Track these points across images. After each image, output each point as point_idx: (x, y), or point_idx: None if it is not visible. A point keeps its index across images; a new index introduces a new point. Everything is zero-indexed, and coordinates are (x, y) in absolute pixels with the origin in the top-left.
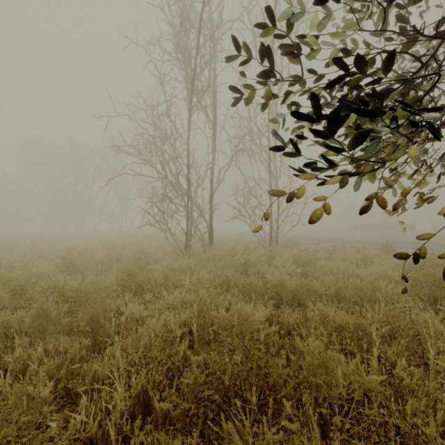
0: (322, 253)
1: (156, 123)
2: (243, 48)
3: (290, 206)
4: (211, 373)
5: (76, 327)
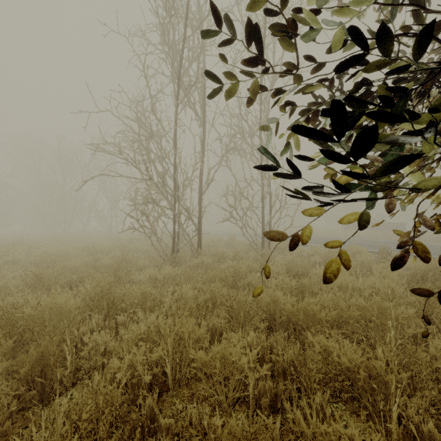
0: (317, 258)
1: (140, 120)
2: (225, 18)
3: (283, 207)
4: (186, 437)
5: (17, 373)
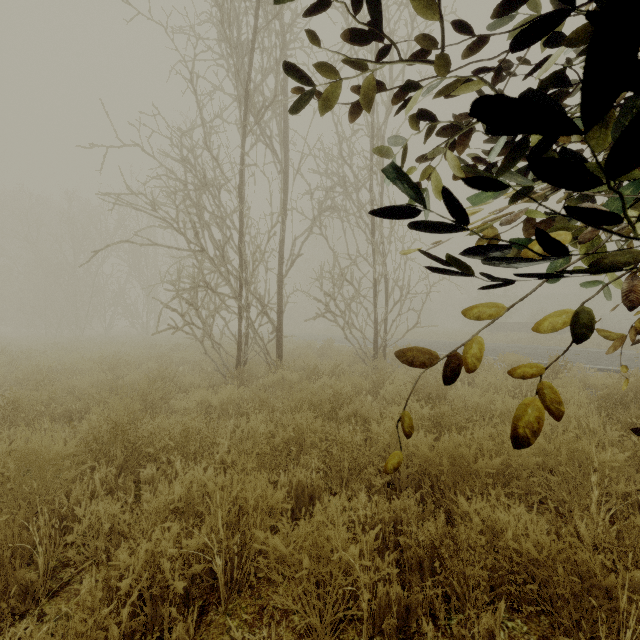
0: None
1: (186, 159)
2: None
3: (405, 297)
4: None
5: None
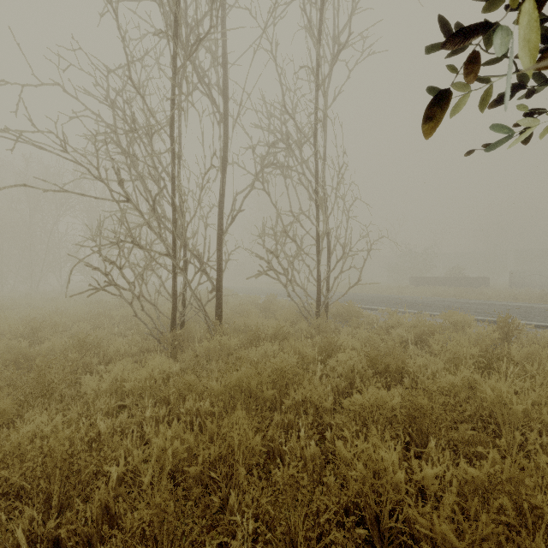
0: (402, 332)
1: (113, 101)
2: None
3: (347, 255)
4: None
5: None
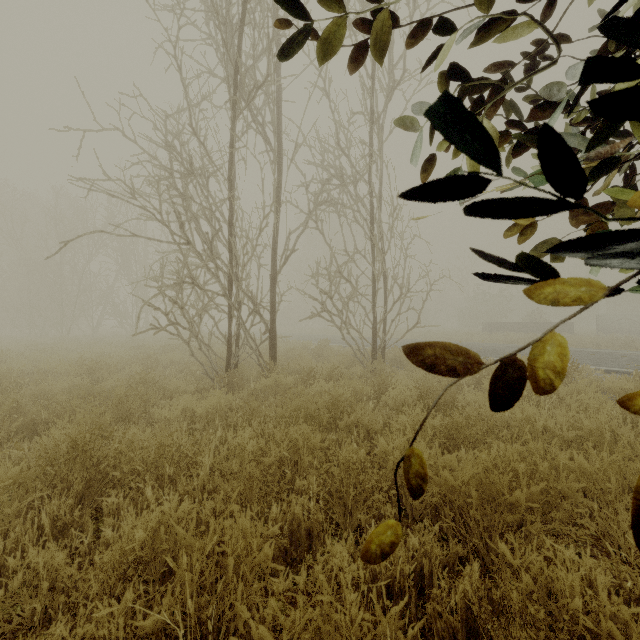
0: None
1: (171, 145)
2: None
3: (405, 296)
4: None
5: None
